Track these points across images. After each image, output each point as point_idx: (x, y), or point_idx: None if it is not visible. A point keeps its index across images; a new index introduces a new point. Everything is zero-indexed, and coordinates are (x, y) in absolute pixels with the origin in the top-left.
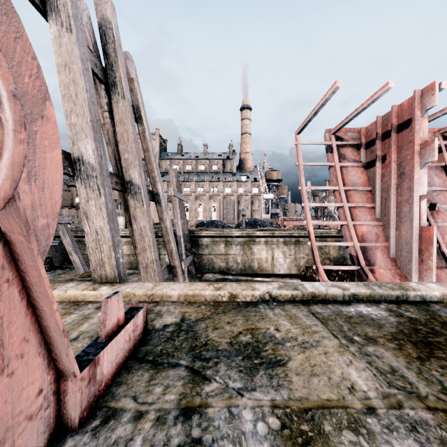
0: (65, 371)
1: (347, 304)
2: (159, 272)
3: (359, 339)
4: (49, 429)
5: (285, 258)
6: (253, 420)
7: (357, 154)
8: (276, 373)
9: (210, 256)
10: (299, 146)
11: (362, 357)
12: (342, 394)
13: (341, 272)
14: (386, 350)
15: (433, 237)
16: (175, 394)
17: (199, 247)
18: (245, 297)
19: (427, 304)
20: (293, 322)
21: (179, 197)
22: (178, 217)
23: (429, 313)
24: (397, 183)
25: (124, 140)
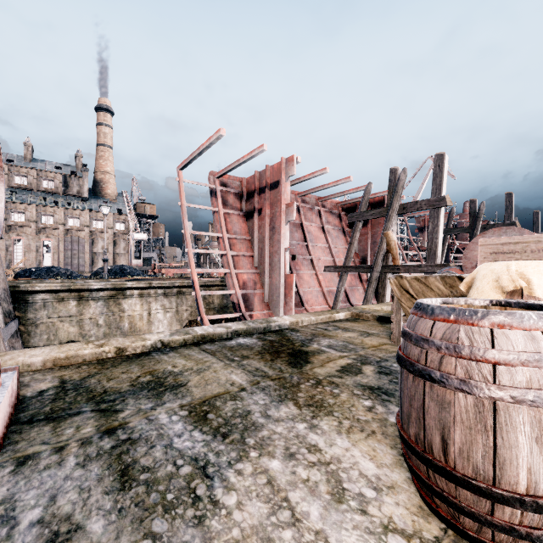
0: None
1: (230, 339)
2: None
3: (238, 358)
4: None
5: (165, 312)
6: (169, 416)
7: (239, 203)
8: (180, 391)
9: (51, 320)
10: (183, 184)
11: (239, 368)
12: (227, 388)
13: (225, 321)
14: (254, 360)
15: (293, 283)
16: (91, 427)
17: (29, 308)
18: (135, 349)
19: (282, 330)
20: (188, 359)
21: None
22: None
23: (282, 336)
24: (270, 235)
25: None
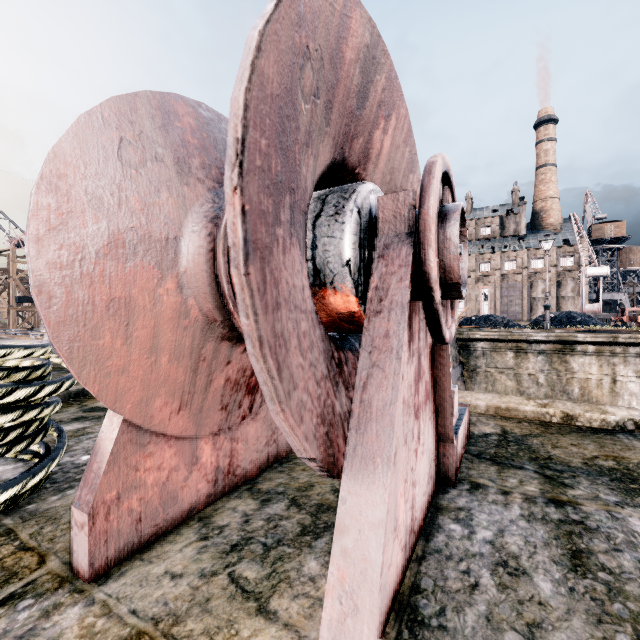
0: (445, 437)
1: None
2: None
3: None
4: (437, 477)
5: None
6: None
7: None
8: None
9: (489, 370)
10: None
11: None
12: None
13: None
14: None
15: None
16: (535, 488)
17: (470, 355)
18: (589, 421)
19: None
20: None
21: None
22: None
23: None
24: None
25: None
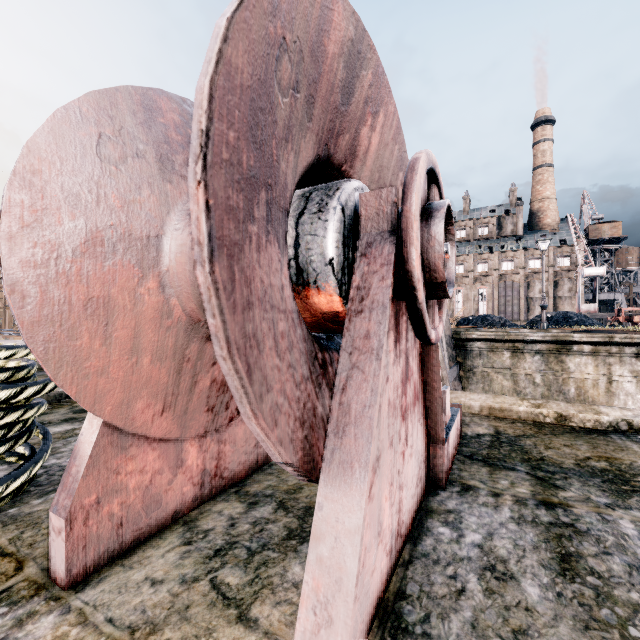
0: (435, 438)
1: None
2: None
3: None
4: (427, 479)
5: (638, 382)
6: (636, 529)
7: None
8: None
9: (485, 370)
10: None
11: None
12: None
13: None
14: None
15: None
16: (526, 490)
17: (467, 355)
18: (583, 421)
19: None
20: None
21: None
22: None
23: None
24: None
25: None
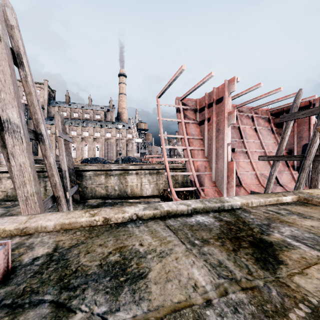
0: None
1: (190, 216)
2: (40, 203)
3: (198, 242)
4: None
5: (150, 184)
6: None
7: (194, 115)
8: (139, 286)
9: (93, 186)
10: (159, 106)
11: (200, 257)
12: (189, 294)
13: (185, 191)
14: (215, 248)
15: (234, 168)
16: None
17: (83, 179)
18: (117, 219)
19: (234, 210)
20: (154, 236)
21: (64, 138)
22: (63, 155)
23: (236, 217)
24: (216, 135)
25: (0, 80)
